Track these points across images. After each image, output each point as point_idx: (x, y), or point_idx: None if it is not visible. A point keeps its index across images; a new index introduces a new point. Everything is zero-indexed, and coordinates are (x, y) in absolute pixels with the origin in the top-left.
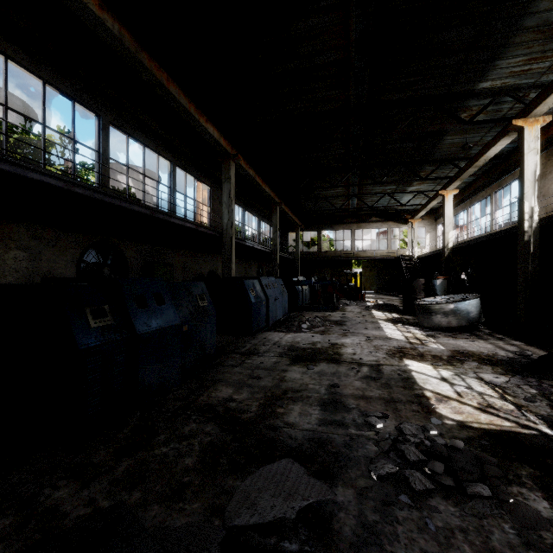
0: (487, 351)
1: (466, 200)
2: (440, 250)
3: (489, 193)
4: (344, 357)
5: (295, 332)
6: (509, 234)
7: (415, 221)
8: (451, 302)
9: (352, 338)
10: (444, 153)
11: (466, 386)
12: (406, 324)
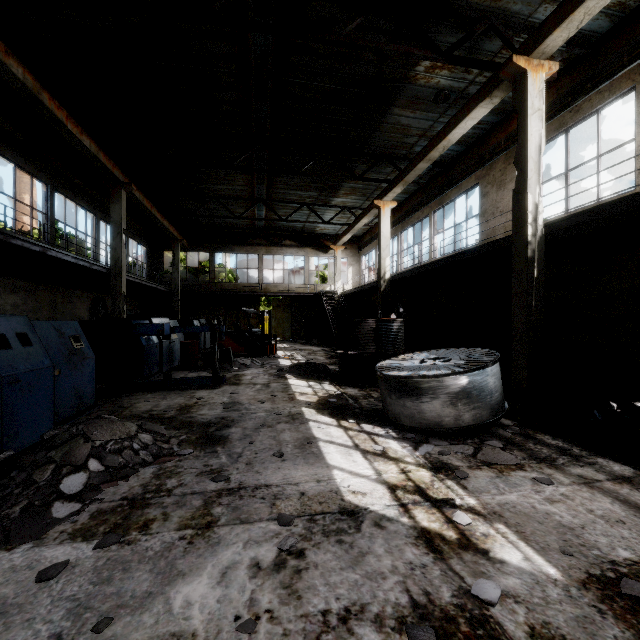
0: None
1: (397, 223)
2: (371, 283)
3: (427, 214)
4: None
5: None
6: (477, 256)
7: (338, 248)
8: (464, 372)
9: (225, 551)
10: (385, 142)
11: None
12: (361, 417)
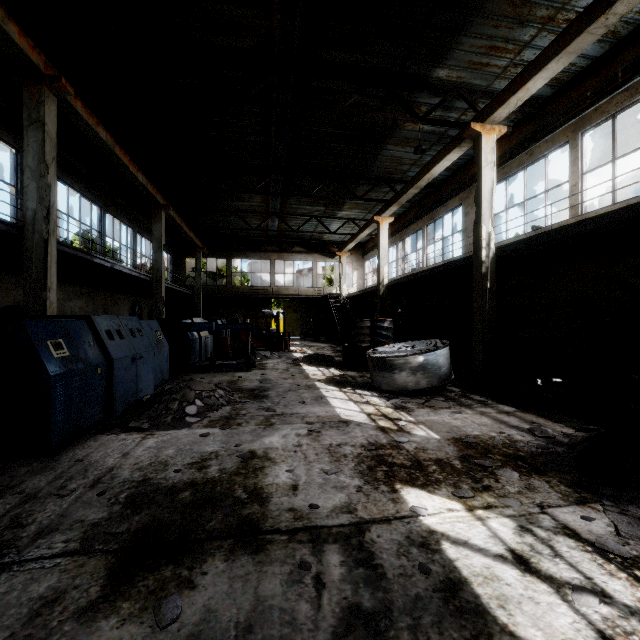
0: (495, 433)
1: (396, 233)
2: (372, 287)
3: (421, 227)
4: (273, 508)
5: (167, 427)
6: (454, 268)
7: (343, 255)
8: (420, 353)
9: (282, 431)
10: (382, 169)
11: (592, 590)
12: (356, 387)
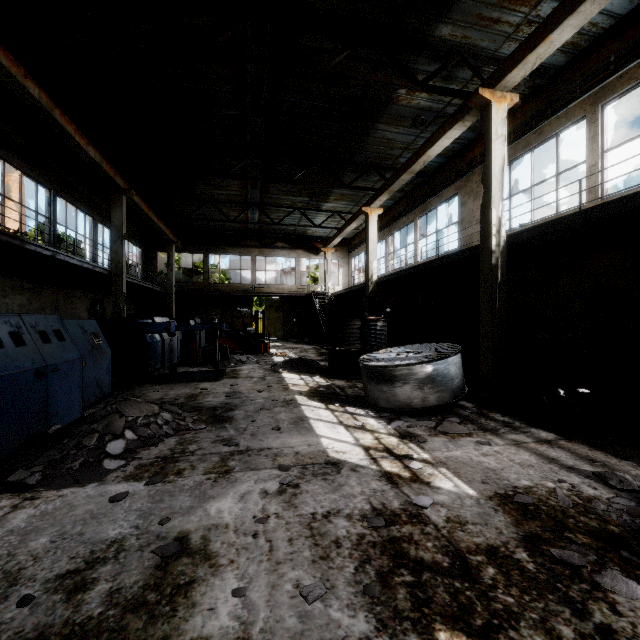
0: (552, 481)
1: (384, 227)
2: (359, 285)
3: (412, 220)
4: None
5: (65, 482)
6: (453, 261)
7: (328, 251)
8: (429, 362)
9: (242, 485)
10: (371, 154)
11: None
12: (346, 402)
